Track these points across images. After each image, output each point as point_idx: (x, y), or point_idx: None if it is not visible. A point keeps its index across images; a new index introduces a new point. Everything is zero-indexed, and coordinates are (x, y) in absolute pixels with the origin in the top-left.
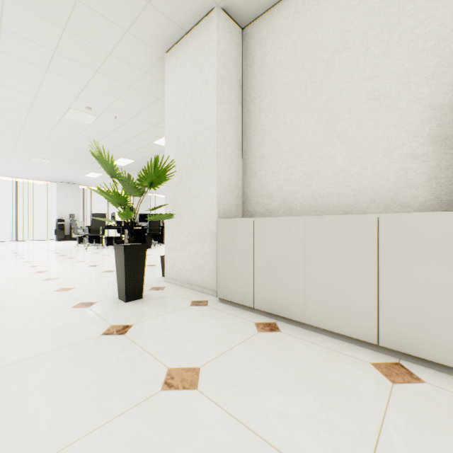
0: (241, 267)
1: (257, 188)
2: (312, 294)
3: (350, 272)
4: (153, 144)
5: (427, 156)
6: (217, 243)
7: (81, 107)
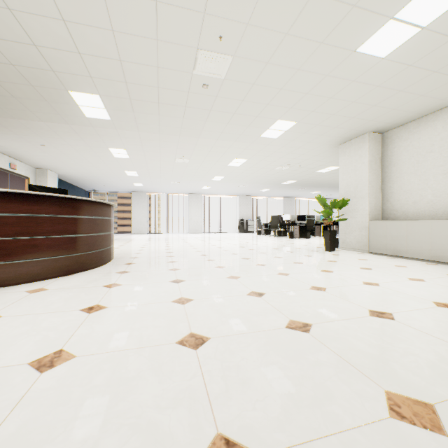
0: (380, 239)
1: (389, 207)
2: (409, 247)
3: (422, 238)
4: (314, 172)
5: None
6: (369, 231)
7: (285, 165)
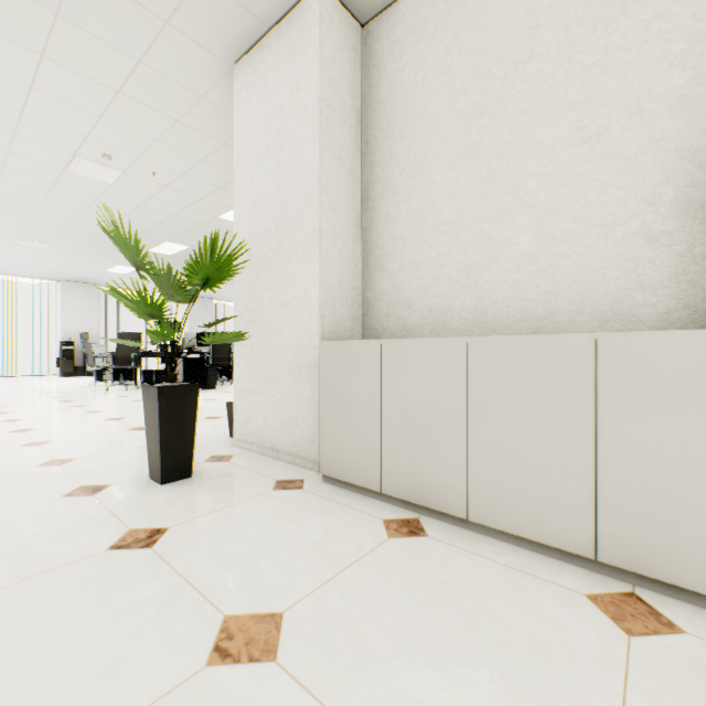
0: (359, 424)
1: (386, 290)
2: (481, 470)
3: (546, 434)
4: (218, 219)
5: (671, 237)
6: (320, 383)
7: (95, 155)
